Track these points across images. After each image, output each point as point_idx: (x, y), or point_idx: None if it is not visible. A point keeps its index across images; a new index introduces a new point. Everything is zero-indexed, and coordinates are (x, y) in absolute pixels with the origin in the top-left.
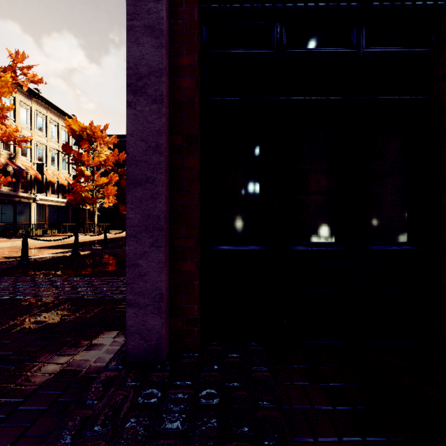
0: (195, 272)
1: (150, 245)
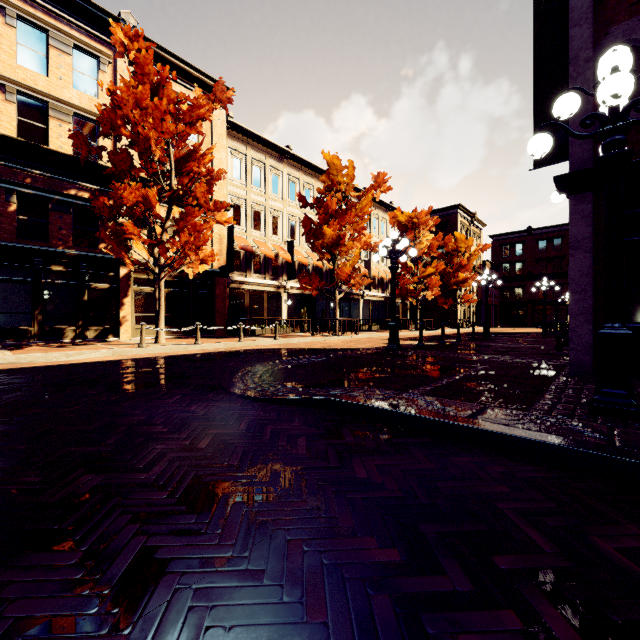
0: None
1: (583, 322)
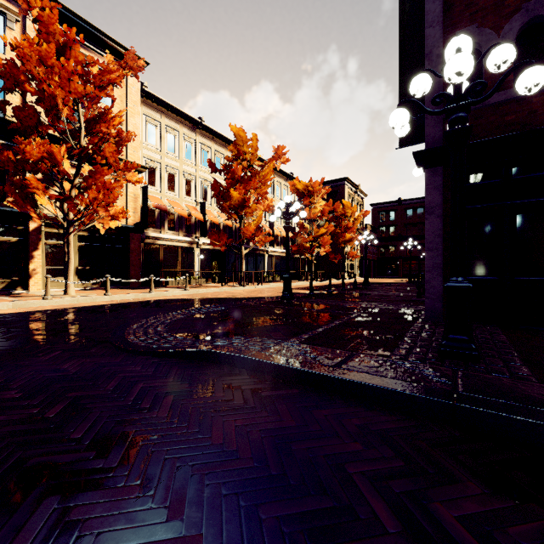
0: None
1: (436, 275)
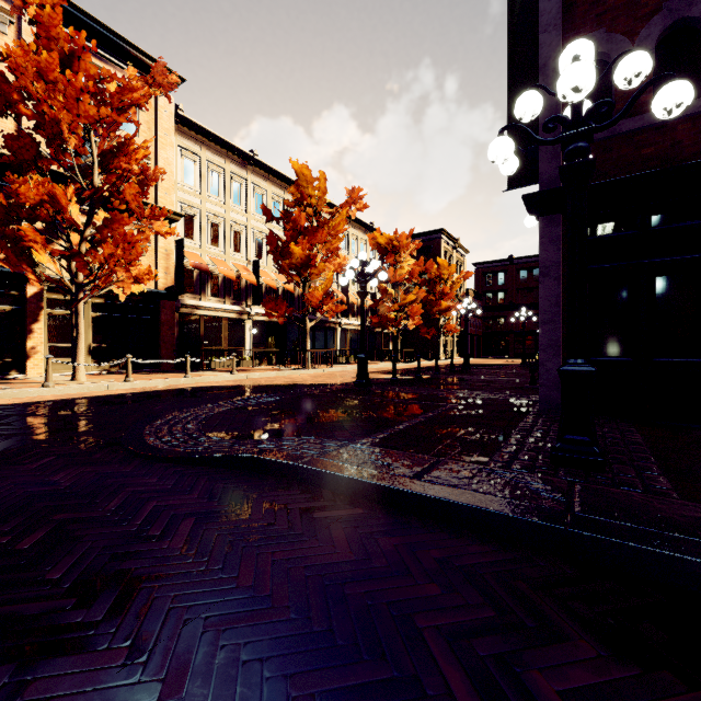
0: None
1: (552, 355)
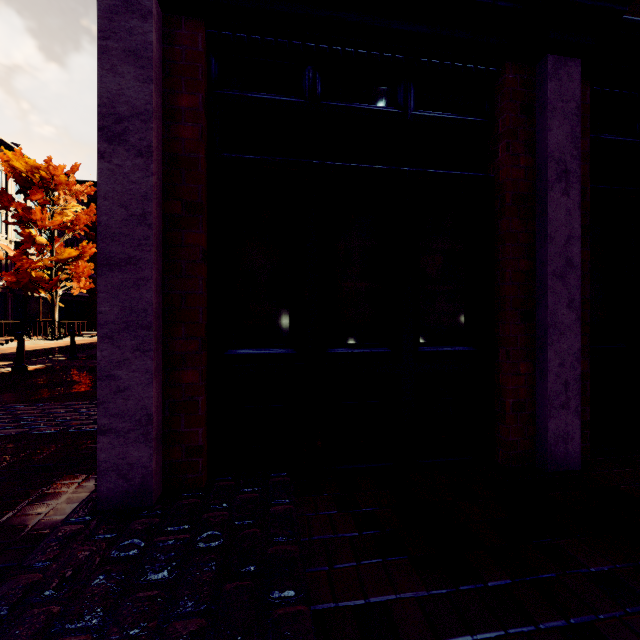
0: (199, 385)
1: (133, 349)
